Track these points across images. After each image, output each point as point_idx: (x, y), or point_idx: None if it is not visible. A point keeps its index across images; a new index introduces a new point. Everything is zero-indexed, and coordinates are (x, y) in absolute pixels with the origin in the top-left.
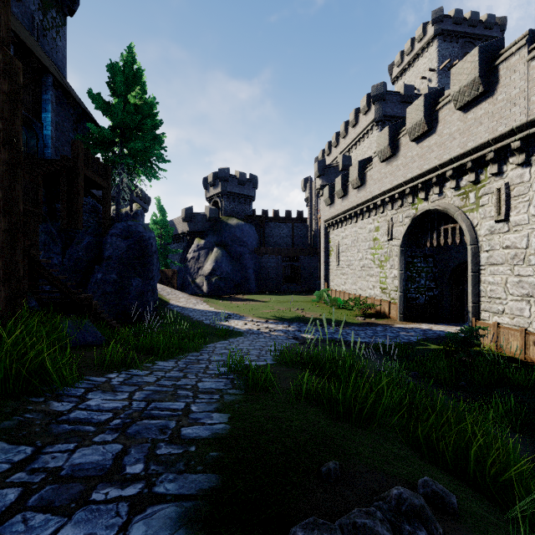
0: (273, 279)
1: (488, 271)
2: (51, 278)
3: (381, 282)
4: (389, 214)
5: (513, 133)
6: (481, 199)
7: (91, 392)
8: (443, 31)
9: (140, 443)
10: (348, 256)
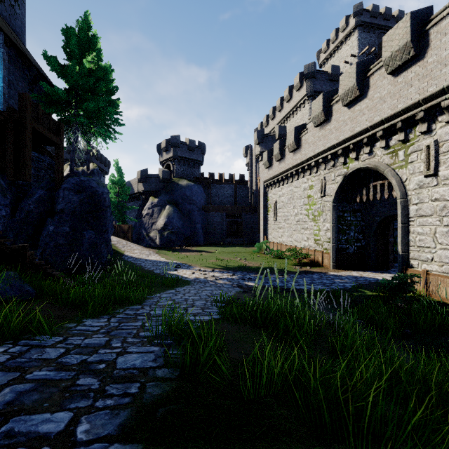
0: (219, 233)
1: (417, 222)
2: None
3: (315, 235)
4: (322, 173)
5: (444, 92)
6: (410, 156)
7: None
8: (362, 23)
9: None
10: (284, 212)
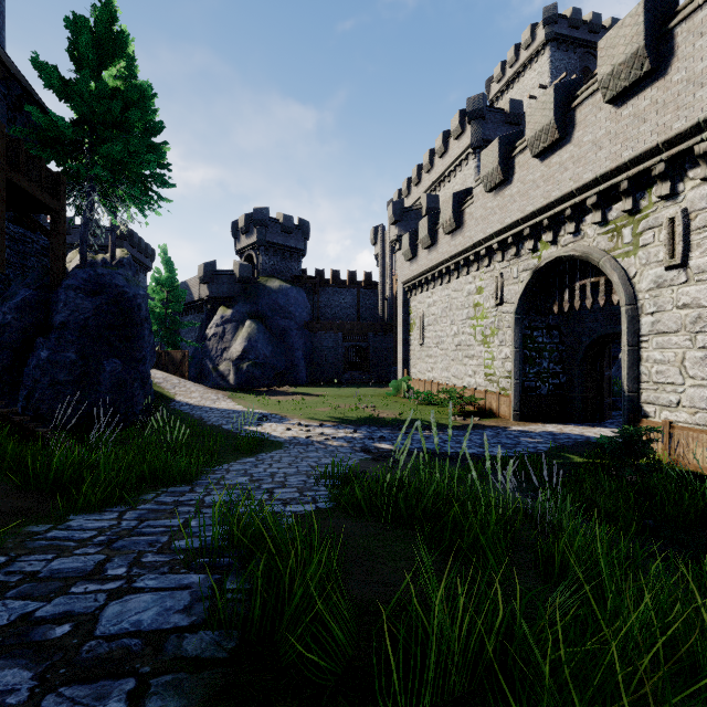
0: (331, 365)
1: (654, 343)
2: None
3: (486, 366)
4: (497, 268)
5: (699, 129)
6: (641, 236)
7: None
8: (557, 35)
9: None
10: (436, 330)
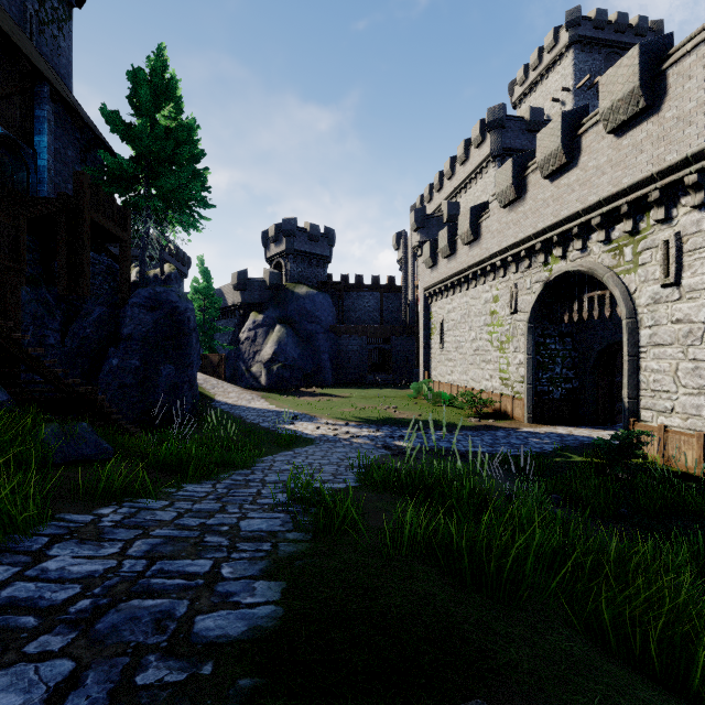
0: (356, 367)
1: (651, 354)
2: (31, 363)
3: (501, 371)
4: (512, 278)
5: (688, 163)
6: (640, 255)
7: (59, 543)
8: (581, 38)
9: (110, 656)
10: (456, 335)
